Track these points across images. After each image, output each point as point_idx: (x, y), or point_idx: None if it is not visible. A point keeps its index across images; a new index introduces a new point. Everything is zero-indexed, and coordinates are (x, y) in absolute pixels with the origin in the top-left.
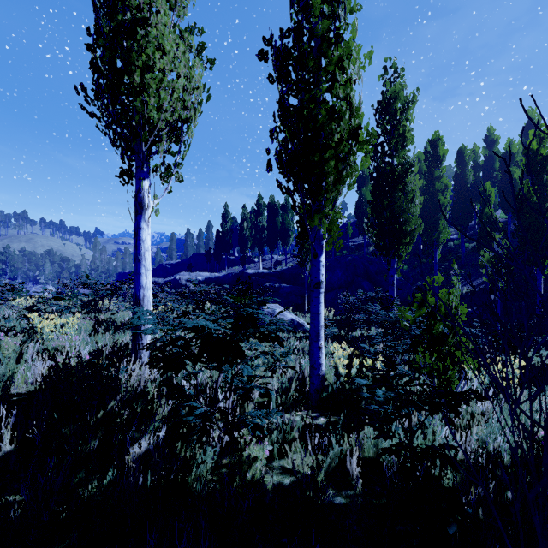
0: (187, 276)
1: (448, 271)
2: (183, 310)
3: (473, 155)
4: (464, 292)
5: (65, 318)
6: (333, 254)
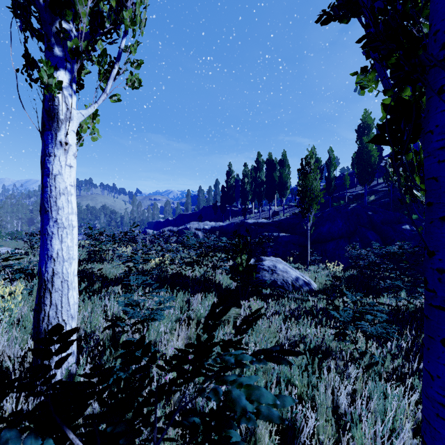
0: (196, 225)
1: None
2: None
3: None
4: None
5: None
6: (330, 204)
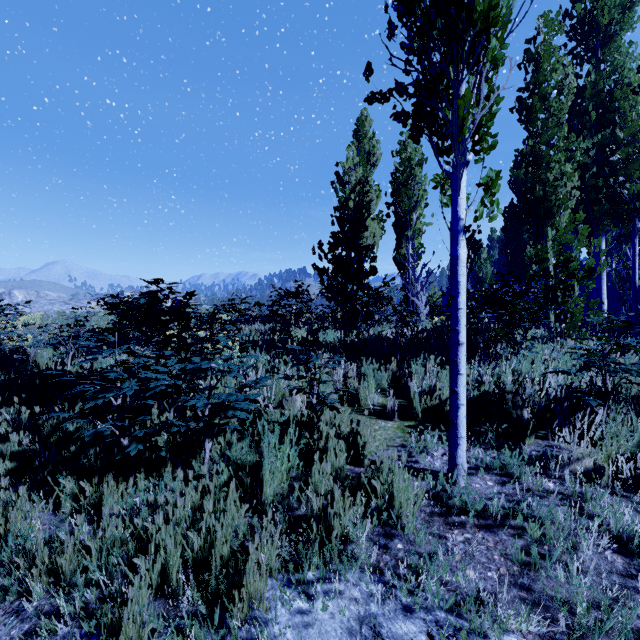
0: None
1: None
2: None
3: None
4: None
5: None
6: None
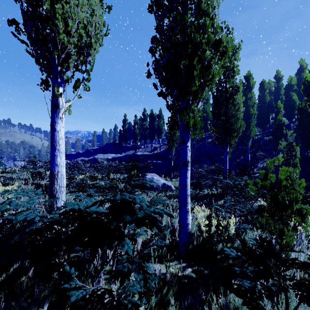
0: (102, 156)
1: (254, 153)
2: (80, 184)
3: (269, 85)
4: (265, 165)
5: (18, 183)
6: None
